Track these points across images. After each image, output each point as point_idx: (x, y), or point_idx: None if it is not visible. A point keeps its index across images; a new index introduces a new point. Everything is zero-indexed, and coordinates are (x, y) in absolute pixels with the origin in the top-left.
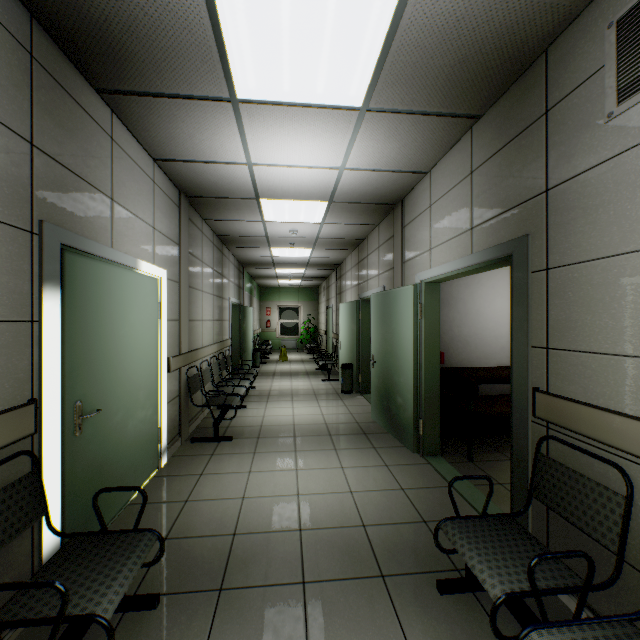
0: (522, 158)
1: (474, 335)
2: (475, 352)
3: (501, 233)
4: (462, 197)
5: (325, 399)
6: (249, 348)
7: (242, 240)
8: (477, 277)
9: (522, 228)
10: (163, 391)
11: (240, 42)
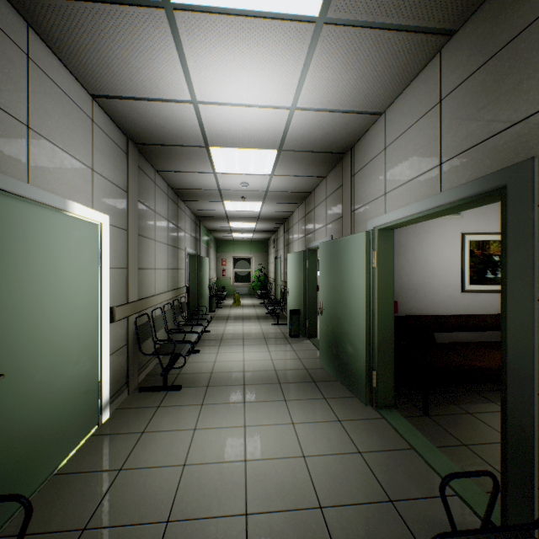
0: (521, 65)
1: (423, 283)
2: (424, 300)
3: (486, 163)
4: (427, 131)
5: (274, 343)
6: (205, 294)
7: (196, 193)
8: (426, 226)
9: (521, 152)
10: (105, 342)
11: None
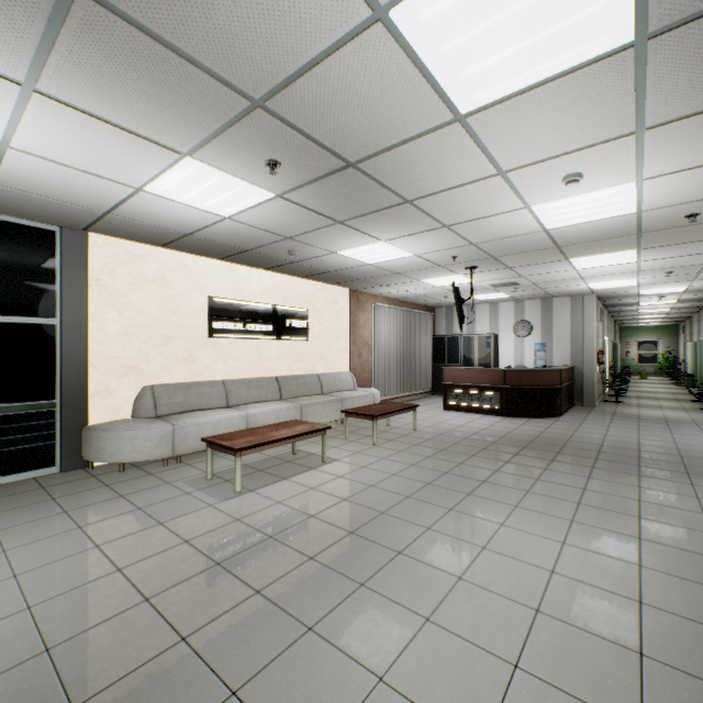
0: None
1: None
2: None
3: None
4: None
5: (672, 389)
6: (618, 368)
7: (622, 316)
8: None
9: None
10: (606, 371)
11: (642, 304)
